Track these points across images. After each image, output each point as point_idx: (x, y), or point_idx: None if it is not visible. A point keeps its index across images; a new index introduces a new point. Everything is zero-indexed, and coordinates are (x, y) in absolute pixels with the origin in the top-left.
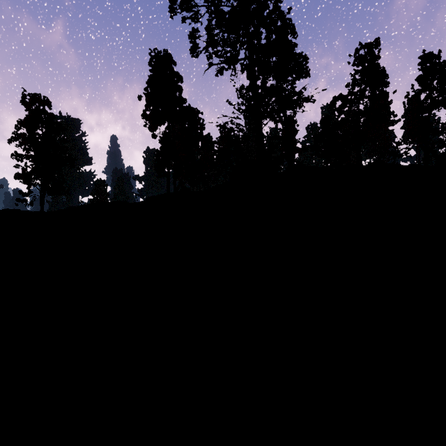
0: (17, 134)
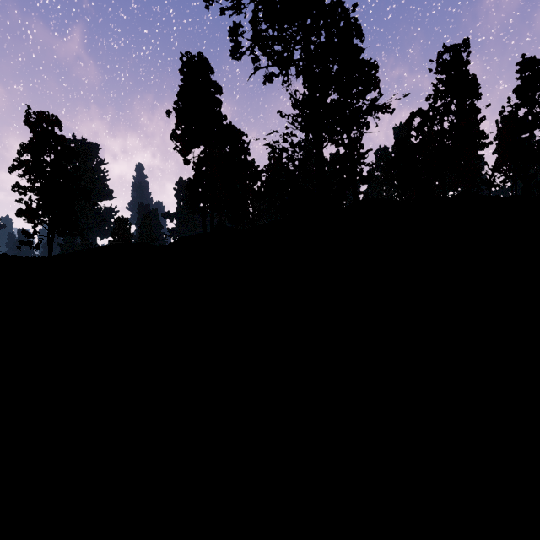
0: (20, 162)
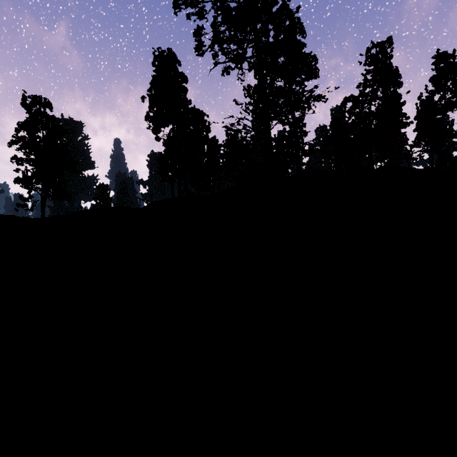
0: (17, 137)
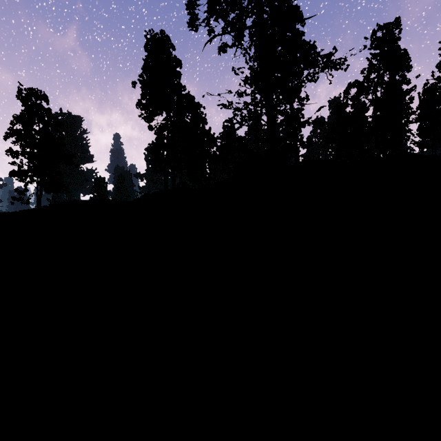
0: (12, 130)
